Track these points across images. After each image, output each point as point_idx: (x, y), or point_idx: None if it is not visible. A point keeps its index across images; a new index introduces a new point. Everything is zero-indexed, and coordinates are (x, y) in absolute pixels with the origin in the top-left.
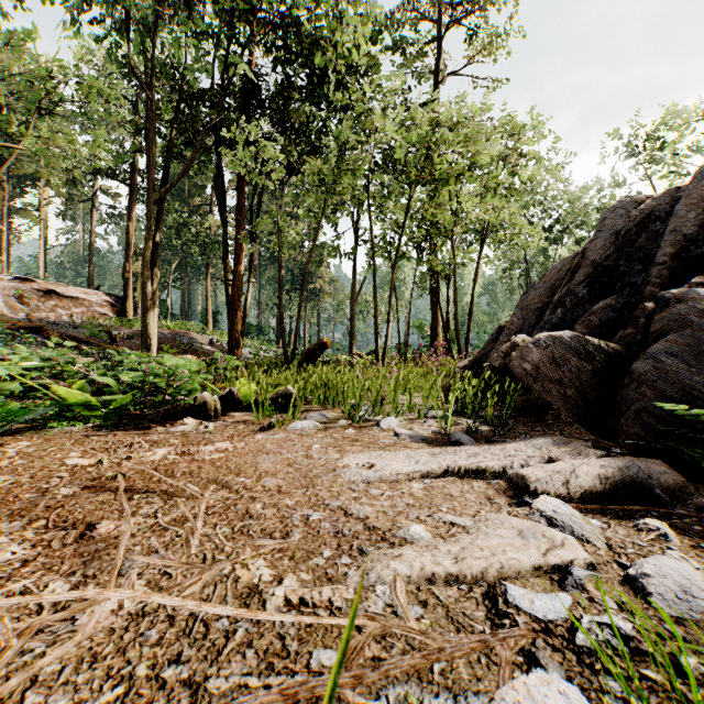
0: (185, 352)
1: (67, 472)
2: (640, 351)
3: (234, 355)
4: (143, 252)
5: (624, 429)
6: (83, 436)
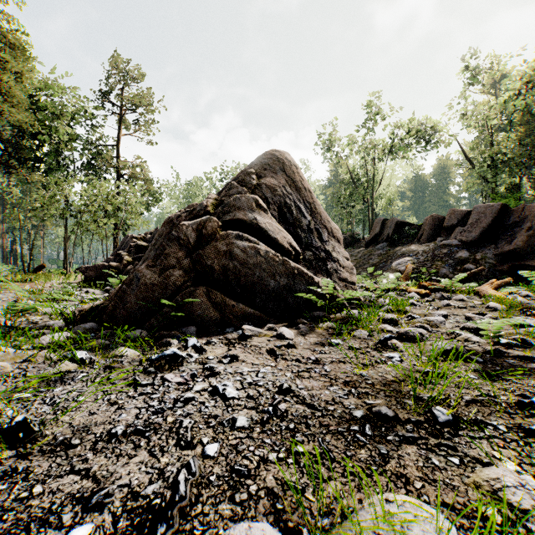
0: None
1: None
2: None
3: None
4: None
5: None
6: None
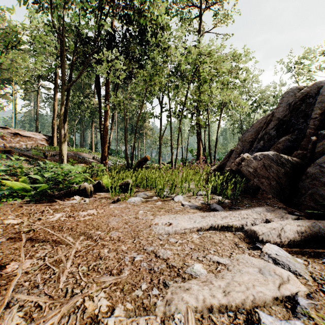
0: (81, 162)
1: (2, 228)
2: (309, 162)
3: (104, 164)
4: (60, 114)
5: (304, 203)
6: (19, 206)
